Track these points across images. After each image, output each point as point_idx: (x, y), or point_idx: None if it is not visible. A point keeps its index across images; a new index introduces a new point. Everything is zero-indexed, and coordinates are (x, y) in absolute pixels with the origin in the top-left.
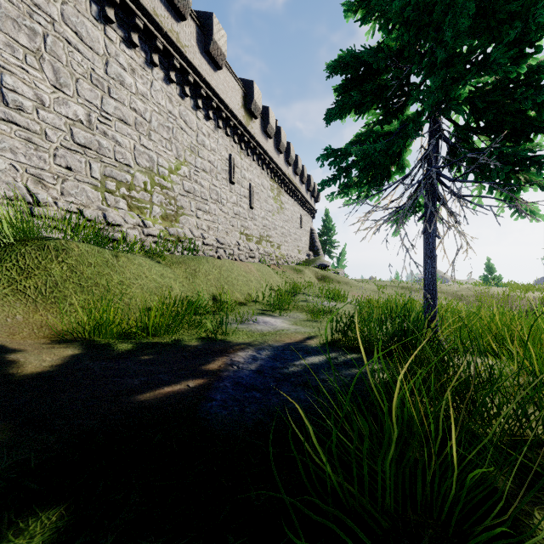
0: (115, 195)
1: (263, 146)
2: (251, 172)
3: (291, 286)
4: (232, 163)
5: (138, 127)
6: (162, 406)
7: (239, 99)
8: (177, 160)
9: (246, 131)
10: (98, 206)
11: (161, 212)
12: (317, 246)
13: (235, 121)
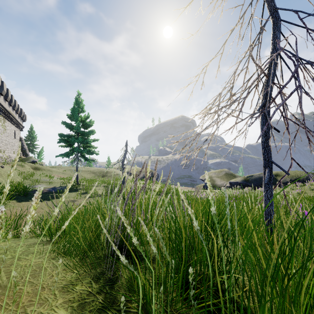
0: None
1: None
2: None
3: (22, 174)
4: None
5: None
6: (47, 192)
7: None
8: None
9: None
10: None
11: None
12: (25, 148)
13: None
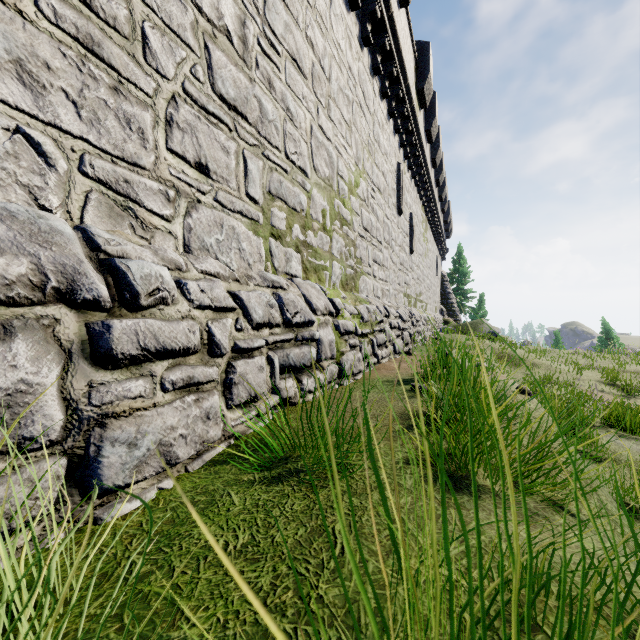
0: (284, 242)
1: (425, 154)
2: (410, 194)
3: None
4: (401, 179)
5: (314, 86)
6: None
7: (412, 69)
8: (355, 166)
9: (415, 126)
10: (259, 275)
11: (341, 272)
12: (451, 300)
13: (408, 106)
